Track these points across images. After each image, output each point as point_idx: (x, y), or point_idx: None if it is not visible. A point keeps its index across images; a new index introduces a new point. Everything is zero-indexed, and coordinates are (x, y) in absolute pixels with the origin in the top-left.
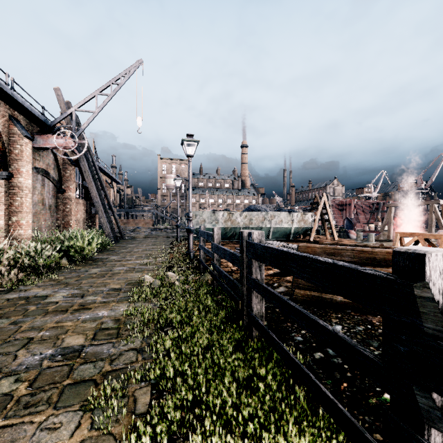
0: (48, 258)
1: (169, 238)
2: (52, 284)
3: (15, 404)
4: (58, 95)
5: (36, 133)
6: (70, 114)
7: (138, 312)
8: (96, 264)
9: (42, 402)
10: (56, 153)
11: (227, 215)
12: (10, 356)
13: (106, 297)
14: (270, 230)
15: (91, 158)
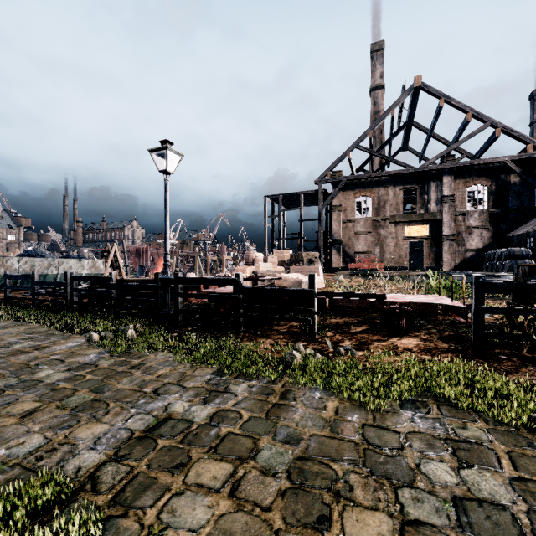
0: None
1: None
2: None
3: None
4: None
5: None
6: None
7: None
8: None
9: None
10: None
11: None
12: None
13: None
14: (58, 277)
15: None
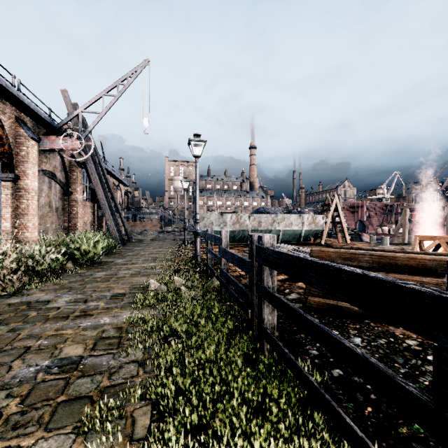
0: (53, 261)
1: (176, 241)
2: (56, 288)
3: (3, 424)
4: (65, 97)
5: (43, 135)
6: (78, 116)
7: (141, 320)
8: (101, 267)
9: (32, 422)
10: (63, 155)
11: (235, 217)
12: (4, 368)
13: (110, 302)
14: (280, 233)
15: (98, 160)
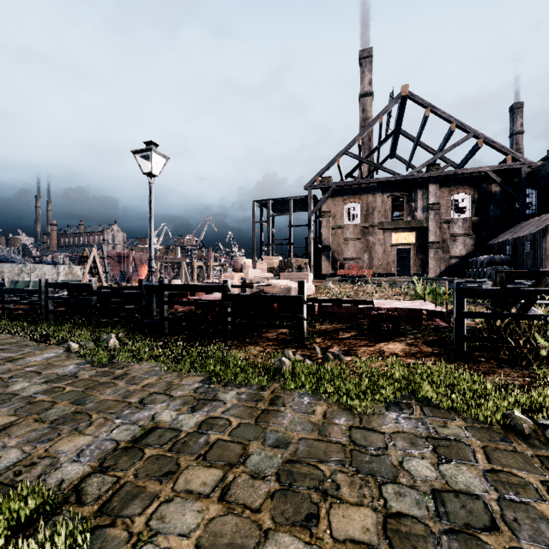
0: None
1: None
2: None
3: None
4: None
5: None
6: None
7: None
8: None
9: None
10: None
11: None
12: None
13: None
14: (31, 284)
15: None
